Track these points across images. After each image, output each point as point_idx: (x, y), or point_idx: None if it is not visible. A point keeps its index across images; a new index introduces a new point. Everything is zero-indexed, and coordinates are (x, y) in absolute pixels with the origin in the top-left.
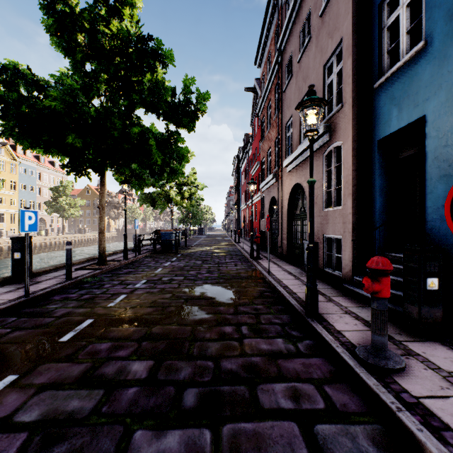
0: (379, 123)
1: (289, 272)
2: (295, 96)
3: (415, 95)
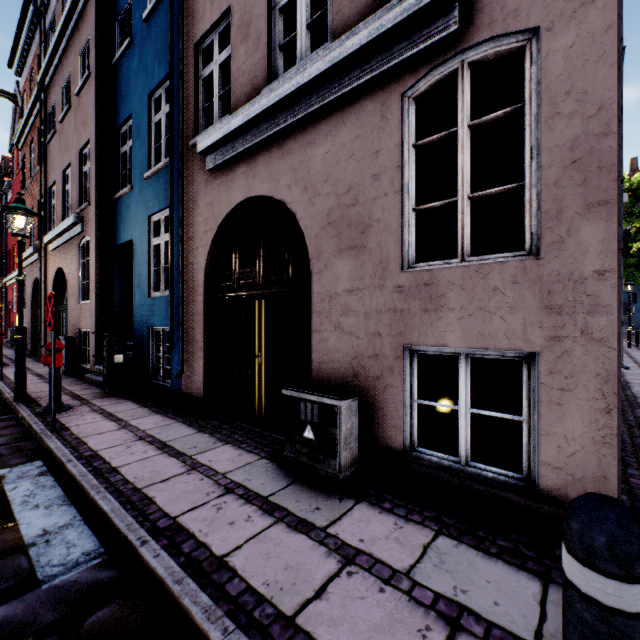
0: (117, 232)
1: (37, 374)
2: (59, 160)
3: (130, 221)
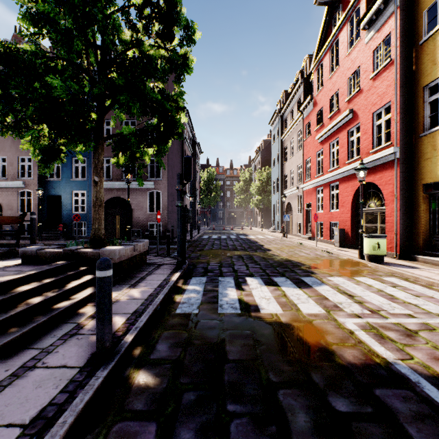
0: (48, 191)
1: None
2: None
3: (59, 189)
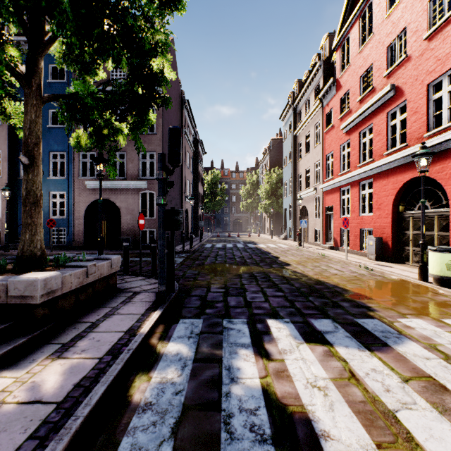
0: (20, 191)
1: None
2: None
3: None
